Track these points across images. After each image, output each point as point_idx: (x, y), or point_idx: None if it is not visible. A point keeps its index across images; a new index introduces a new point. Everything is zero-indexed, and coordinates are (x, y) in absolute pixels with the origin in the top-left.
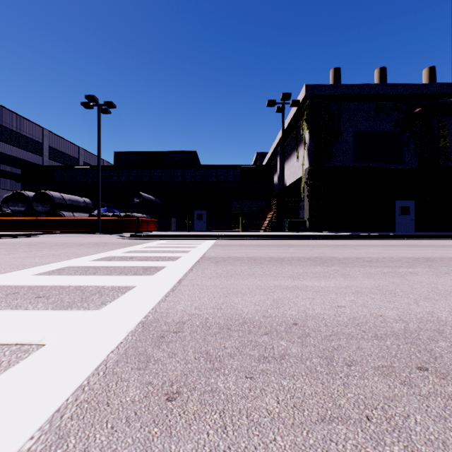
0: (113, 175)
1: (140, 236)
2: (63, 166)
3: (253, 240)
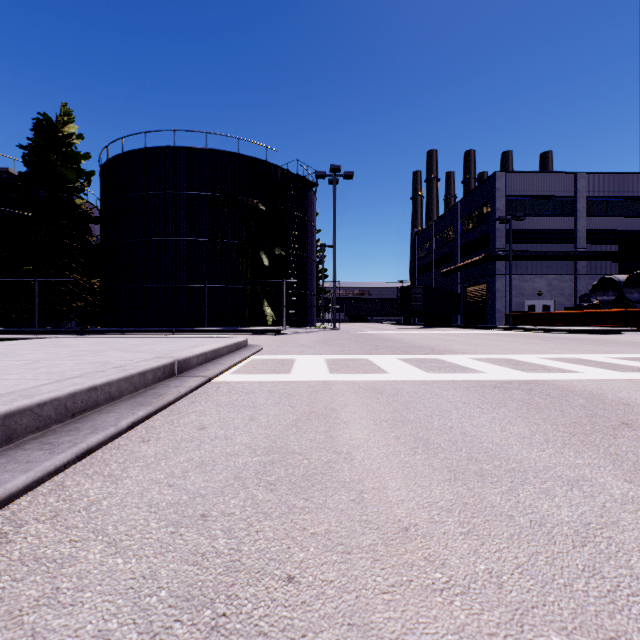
0: None
1: None
2: None
3: None
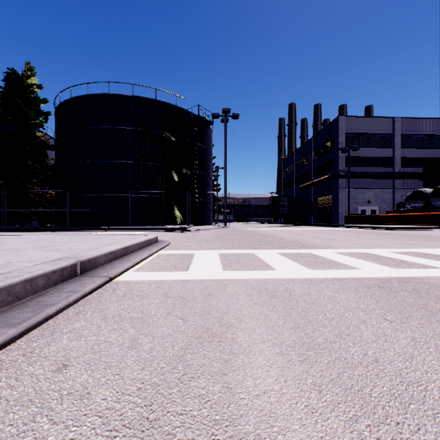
0: None
1: None
2: None
3: None
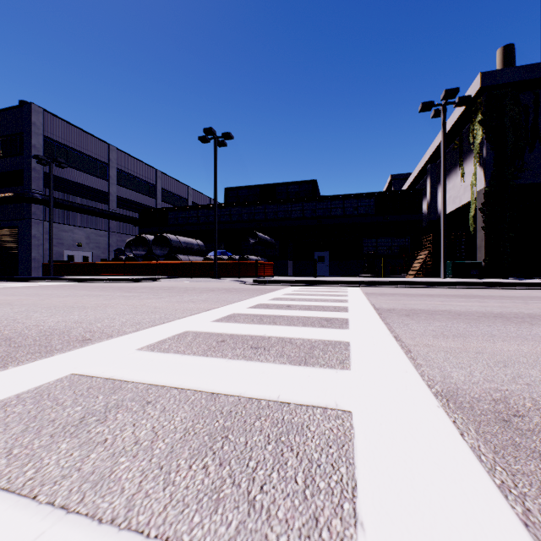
0: (224, 214)
1: (265, 282)
2: (177, 207)
3: (411, 288)
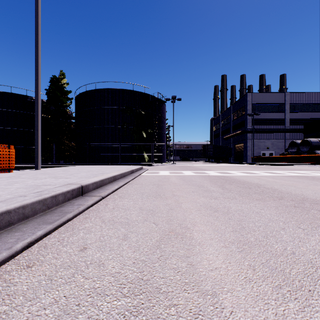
0: None
1: None
2: None
3: None
